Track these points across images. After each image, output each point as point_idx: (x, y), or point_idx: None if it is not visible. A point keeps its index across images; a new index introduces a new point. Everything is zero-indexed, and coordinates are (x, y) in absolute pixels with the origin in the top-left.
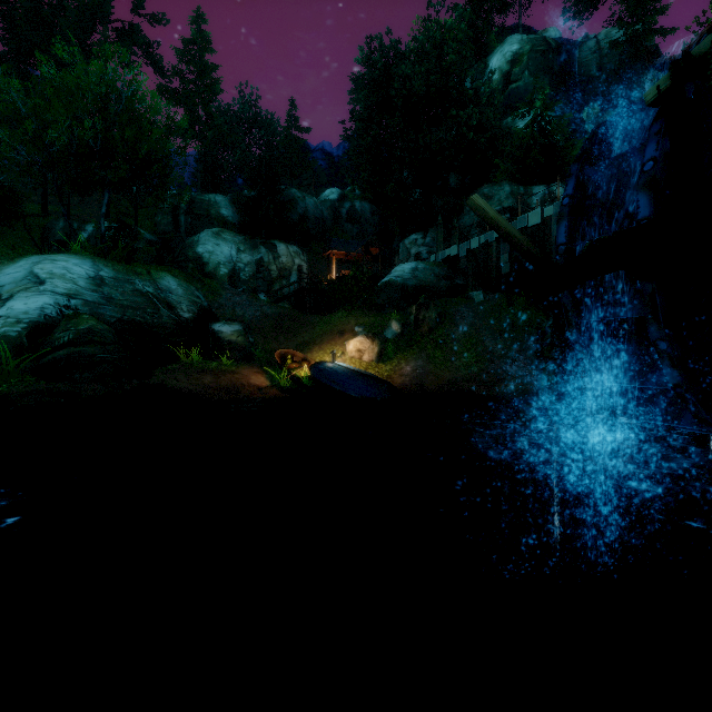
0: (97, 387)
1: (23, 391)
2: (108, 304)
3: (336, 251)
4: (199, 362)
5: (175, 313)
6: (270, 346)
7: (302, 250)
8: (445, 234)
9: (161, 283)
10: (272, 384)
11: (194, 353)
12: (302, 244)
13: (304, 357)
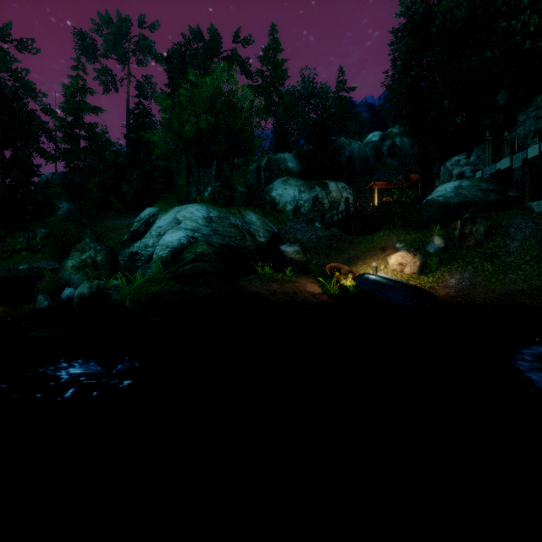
0: (205, 290)
1: (167, 290)
2: (214, 234)
3: (378, 182)
4: (270, 273)
5: (254, 238)
6: (322, 262)
7: (348, 185)
8: (493, 150)
9: (246, 218)
10: (323, 291)
11: (267, 267)
12: (348, 180)
13: (349, 270)
